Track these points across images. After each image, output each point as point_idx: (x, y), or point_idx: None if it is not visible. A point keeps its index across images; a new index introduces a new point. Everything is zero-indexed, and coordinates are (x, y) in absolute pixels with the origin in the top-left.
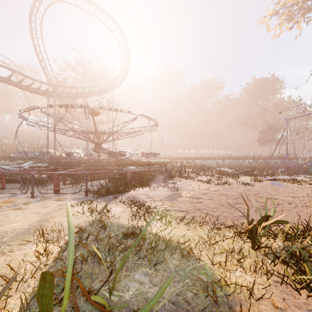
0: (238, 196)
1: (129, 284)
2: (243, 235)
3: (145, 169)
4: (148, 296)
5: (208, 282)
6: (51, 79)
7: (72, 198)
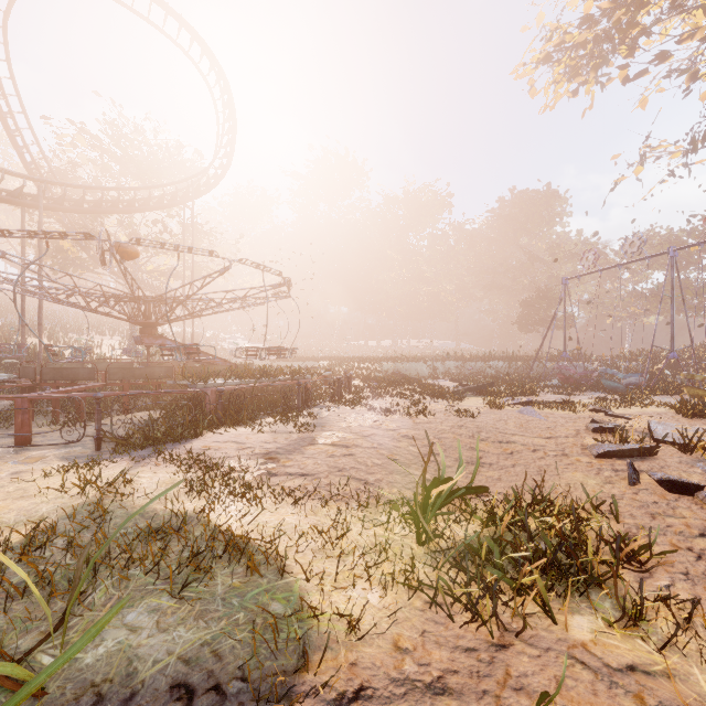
0: (437, 439)
1: (107, 634)
2: (406, 518)
3: (252, 385)
4: (138, 654)
5: (282, 615)
6: (34, 164)
7: (58, 457)
